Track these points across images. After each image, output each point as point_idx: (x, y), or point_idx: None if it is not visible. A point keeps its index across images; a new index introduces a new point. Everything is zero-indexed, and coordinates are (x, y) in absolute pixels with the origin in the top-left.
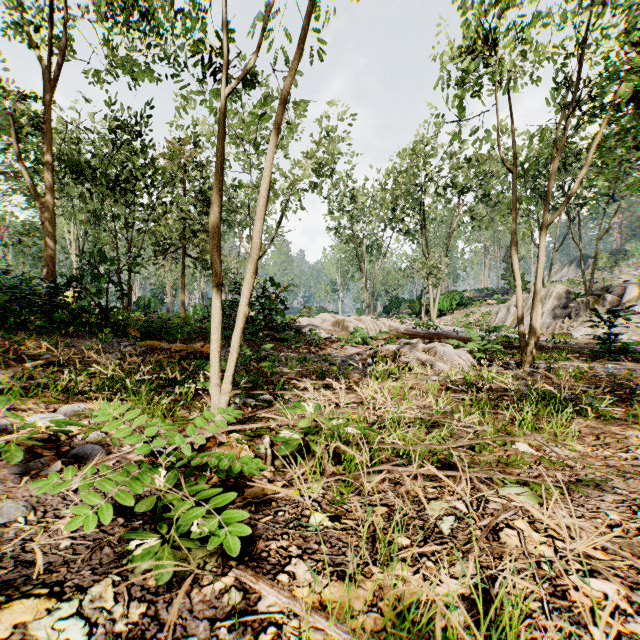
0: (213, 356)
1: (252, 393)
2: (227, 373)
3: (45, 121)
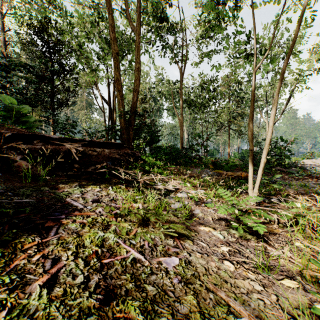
0: (249, 178)
1: (267, 197)
2: (256, 185)
3: (180, 89)
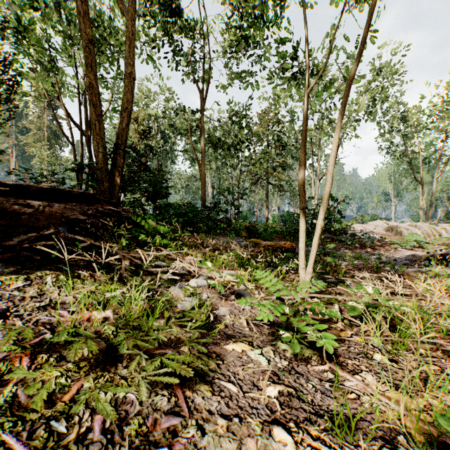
0: (301, 251)
1: (321, 276)
2: (310, 261)
3: (201, 122)
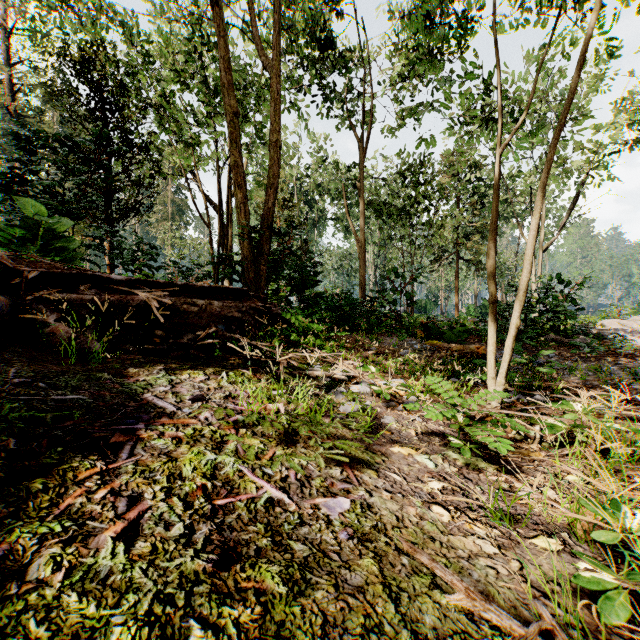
0: (489, 356)
1: (526, 393)
2: (501, 370)
3: (360, 181)
